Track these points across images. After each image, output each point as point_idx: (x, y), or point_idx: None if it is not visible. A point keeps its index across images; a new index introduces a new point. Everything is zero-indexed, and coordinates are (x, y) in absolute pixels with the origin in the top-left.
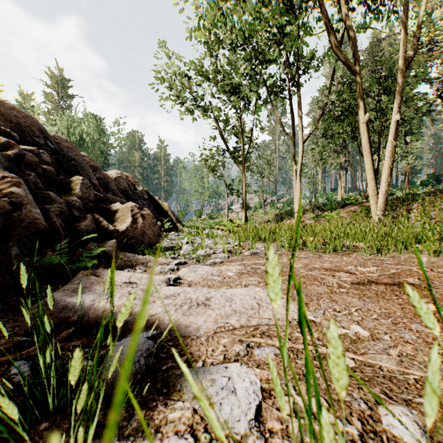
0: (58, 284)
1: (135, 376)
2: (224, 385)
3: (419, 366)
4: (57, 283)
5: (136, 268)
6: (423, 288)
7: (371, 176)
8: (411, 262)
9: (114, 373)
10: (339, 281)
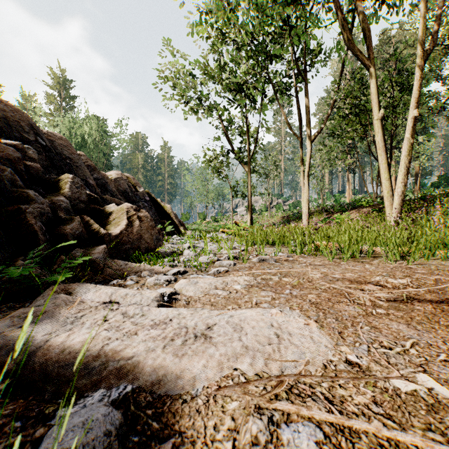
0: (26, 302)
1: None
2: None
3: None
4: (26, 299)
5: (127, 279)
6: None
7: (386, 176)
8: (445, 271)
9: None
10: (372, 297)
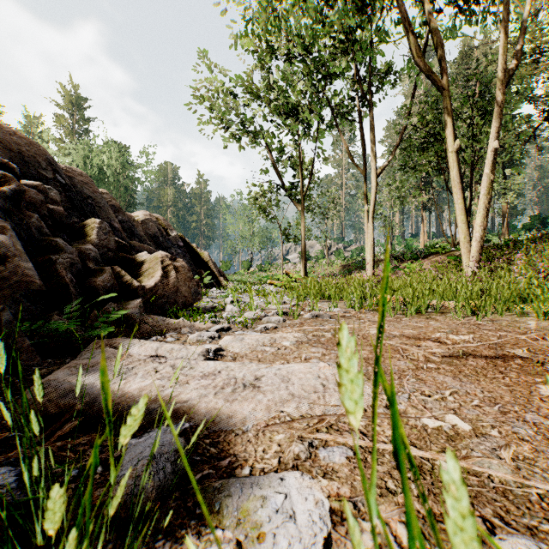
0: (65, 358)
1: (158, 491)
2: (279, 505)
3: (542, 475)
4: (65, 356)
5: (167, 336)
6: (535, 363)
7: (462, 219)
8: (516, 328)
9: (129, 487)
10: (426, 353)
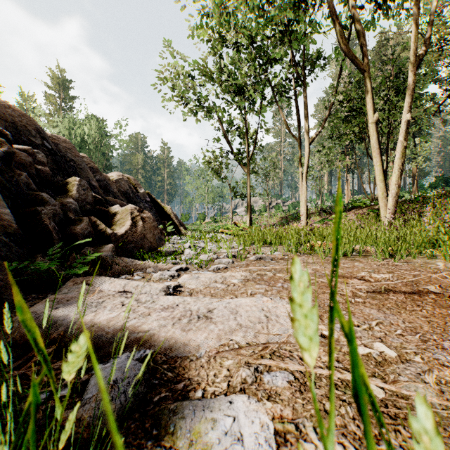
0: (47, 293)
1: (119, 413)
2: (228, 428)
3: None
4: (47, 291)
5: (134, 275)
6: (447, 297)
7: (380, 178)
8: (427, 268)
9: (92, 410)
10: (353, 289)
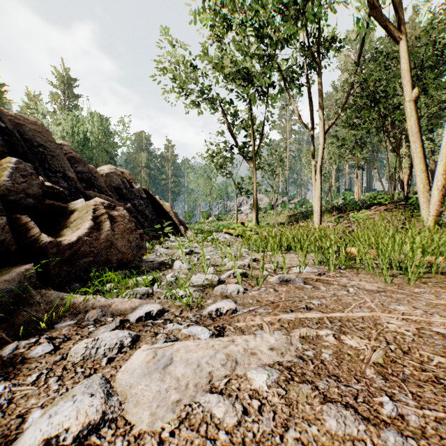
0: None
1: None
2: None
3: None
4: None
5: (40, 340)
6: None
7: (421, 167)
8: None
9: None
10: None
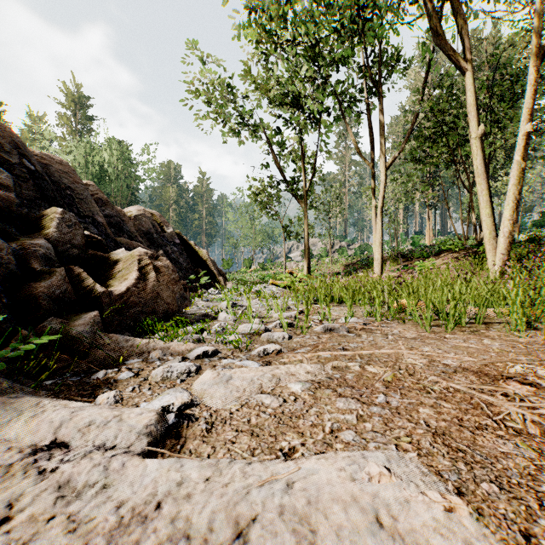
0: None
1: None
2: None
3: None
4: None
5: (122, 369)
6: None
7: (487, 212)
8: None
9: None
10: (536, 417)
